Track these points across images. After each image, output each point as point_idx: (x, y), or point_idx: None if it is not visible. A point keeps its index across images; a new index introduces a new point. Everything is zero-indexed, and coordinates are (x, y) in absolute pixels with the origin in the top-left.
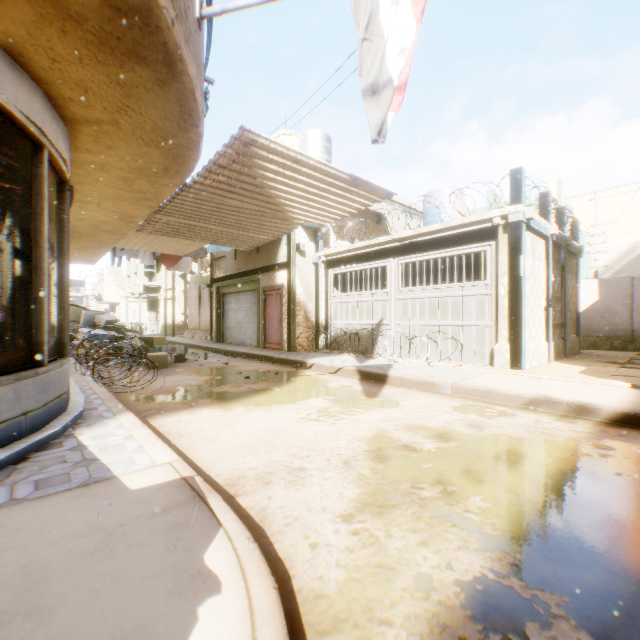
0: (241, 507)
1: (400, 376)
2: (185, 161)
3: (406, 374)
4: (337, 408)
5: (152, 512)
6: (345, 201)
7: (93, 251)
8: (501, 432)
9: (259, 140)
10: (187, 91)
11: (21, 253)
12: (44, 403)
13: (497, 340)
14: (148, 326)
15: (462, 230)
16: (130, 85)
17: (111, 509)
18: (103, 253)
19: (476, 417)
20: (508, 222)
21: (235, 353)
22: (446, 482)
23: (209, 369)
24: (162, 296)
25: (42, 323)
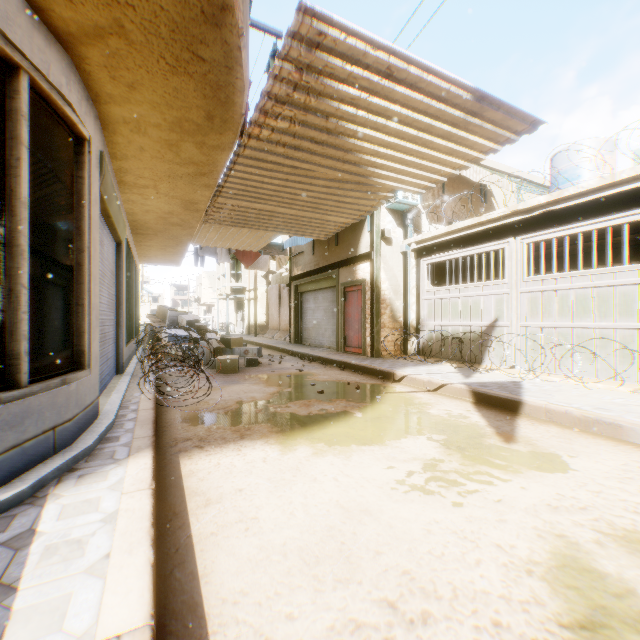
0: None
1: (545, 406)
2: (229, 97)
3: (553, 402)
4: (455, 463)
5: None
6: (457, 147)
7: (172, 250)
8: None
9: (329, 32)
10: None
11: None
12: (8, 446)
13: None
14: (235, 326)
15: (639, 183)
16: None
17: None
18: (182, 252)
19: None
20: None
21: (311, 357)
22: None
23: (280, 377)
24: (246, 297)
25: (18, 325)
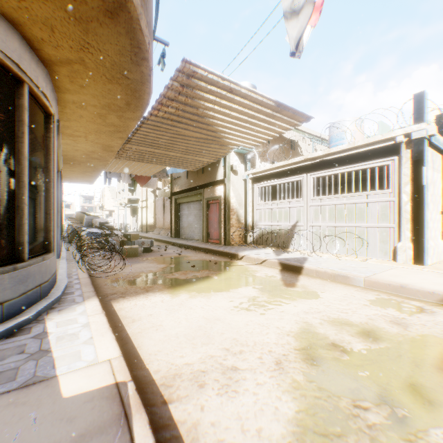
0: (172, 420)
1: (316, 269)
2: (141, 95)
3: (320, 267)
4: (265, 297)
5: (70, 439)
6: (270, 126)
7: (90, 174)
8: (428, 332)
9: (199, 71)
10: (133, 21)
11: (2, 168)
12: (21, 293)
13: (399, 239)
14: (131, 226)
15: (367, 148)
16: (85, 19)
17: (32, 428)
18: (97, 175)
19: (395, 313)
20: (410, 139)
21: (186, 246)
22: (391, 400)
23: (166, 258)
24: (140, 205)
25: (23, 226)
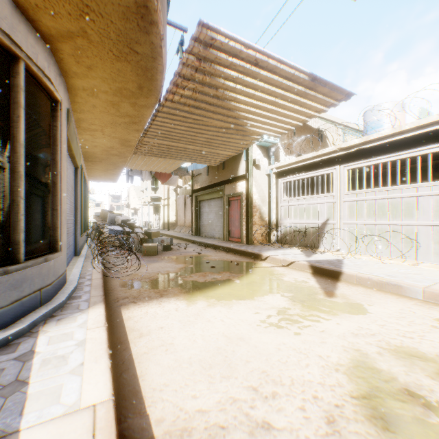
0: None
1: (356, 274)
2: (153, 75)
3: (361, 272)
4: (297, 310)
5: None
6: (300, 108)
7: (112, 172)
8: None
9: (218, 38)
10: None
11: None
12: (13, 300)
13: None
14: (154, 223)
15: (416, 132)
16: None
17: None
18: (118, 173)
19: None
20: None
21: (207, 244)
22: None
23: (185, 257)
24: (162, 203)
25: (18, 223)
